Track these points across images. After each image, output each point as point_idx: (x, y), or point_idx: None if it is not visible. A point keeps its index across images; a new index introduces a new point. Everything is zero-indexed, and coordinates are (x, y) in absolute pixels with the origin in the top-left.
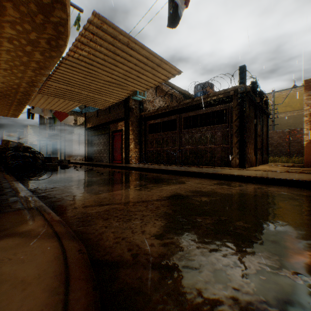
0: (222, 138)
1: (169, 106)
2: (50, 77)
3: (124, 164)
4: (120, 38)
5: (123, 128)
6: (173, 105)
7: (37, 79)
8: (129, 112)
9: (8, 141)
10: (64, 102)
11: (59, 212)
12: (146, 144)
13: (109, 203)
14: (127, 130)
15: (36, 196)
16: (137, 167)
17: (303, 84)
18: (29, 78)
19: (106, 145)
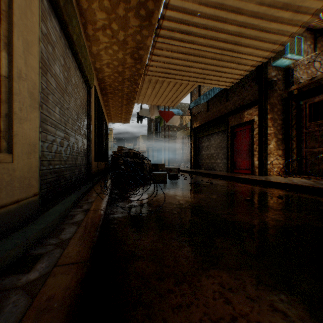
0: None
1: None
2: (159, 26)
3: (259, 176)
4: None
5: (254, 118)
6: None
7: (142, 38)
8: (267, 89)
9: (121, 147)
10: (174, 88)
11: None
12: (301, 141)
13: None
14: (263, 120)
15: None
16: (314, 187)
17: None
18: (133, 42)
19: (220, 147)
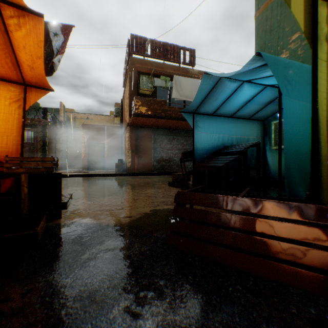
0: (30, 152)
1: None
2: None
3: None
4: None
5: None
6: None
7: None
8: None
9: None
10: None
11: None
12: None
13: None
14: None
15: None
16: None
17: (82, 126)
18: None
19: None
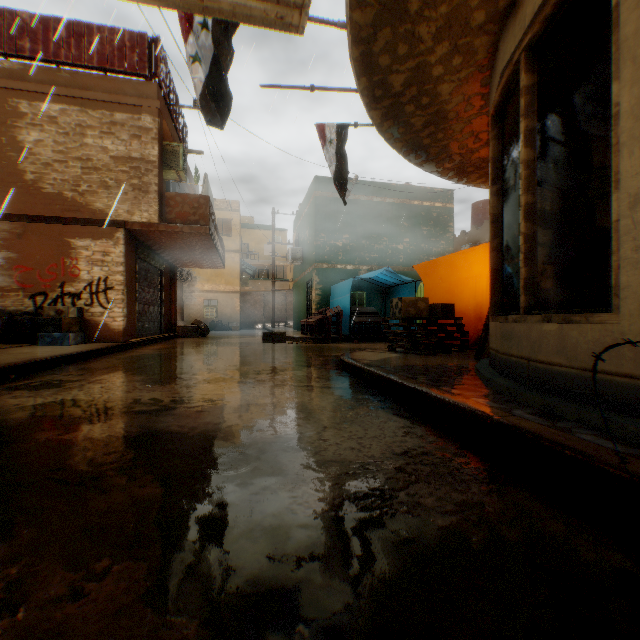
0: None
1: None
2: None
3: None
4: (226, 3)
5: None
6: None
7: None
8: None
9: None
10: None
11: (357, 386)
12: None
13: (300, 386)
14: None
15: (416, 418)
16: None
17: None
18: None
19: None
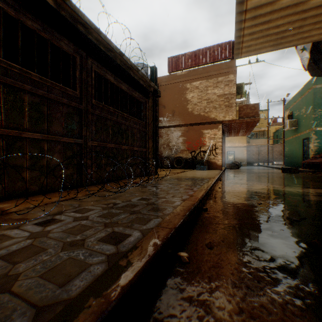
0: (141, 139)
1: (68, 2)
2: None
3: None
4: None
5: None
6: (83, 16)
7: None
8: None
9: None
10: None
11: None
12: None
13: None
14: None
15: None
16: (189, 214)
17: None
18: None
19: None
